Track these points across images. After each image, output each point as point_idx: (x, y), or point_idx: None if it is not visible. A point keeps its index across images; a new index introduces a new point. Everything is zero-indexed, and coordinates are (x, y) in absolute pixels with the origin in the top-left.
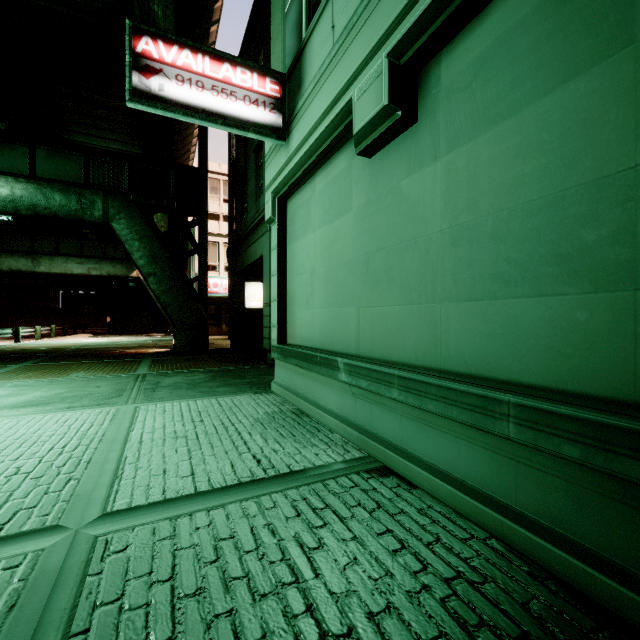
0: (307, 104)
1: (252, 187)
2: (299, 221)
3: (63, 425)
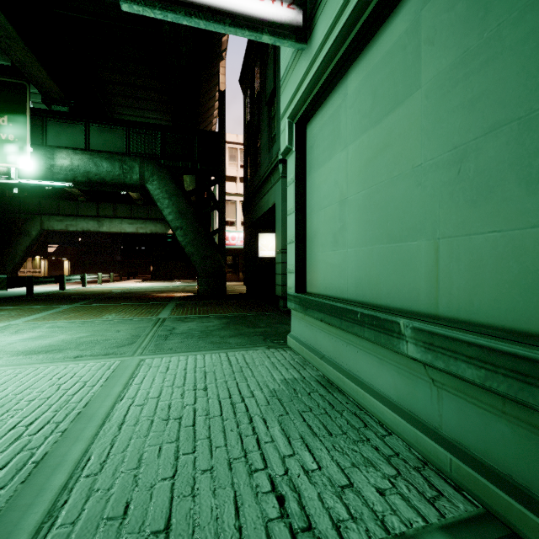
0: None
1: (265, 140)
2: (322, 143)
3: (55, 383)
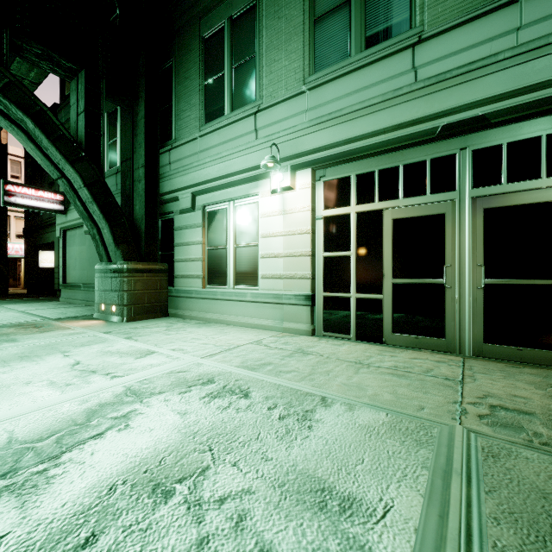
0: (73, 211)
1: None
2: (71, 241)
3: None
